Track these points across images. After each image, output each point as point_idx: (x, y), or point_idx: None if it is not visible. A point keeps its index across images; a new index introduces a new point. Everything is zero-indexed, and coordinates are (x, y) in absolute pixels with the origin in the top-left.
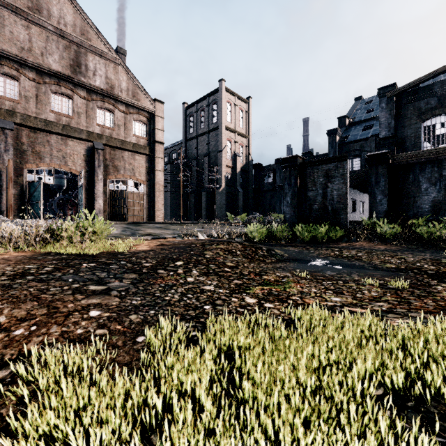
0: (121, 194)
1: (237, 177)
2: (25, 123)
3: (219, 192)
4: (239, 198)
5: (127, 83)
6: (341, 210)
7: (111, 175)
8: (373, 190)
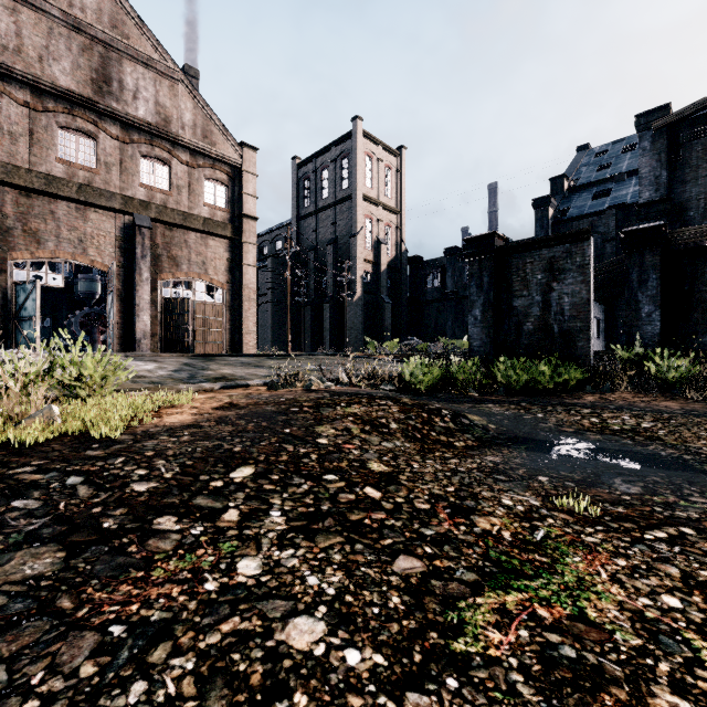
0: (183, 306)
1: (383, 278)
2: (10, 180)
3: (353, 304)
4: (385, 313)
5: (194, 114)
6: (579, 332)
7: (165, 273)
8: (634, 296)
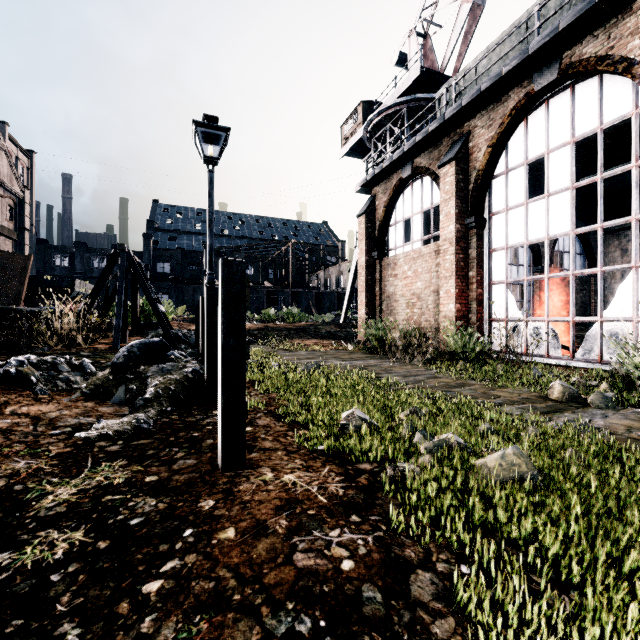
0: None
1: None
2: None
3: None
4: None
5: (7, 168)
6: None
7: None
8: None
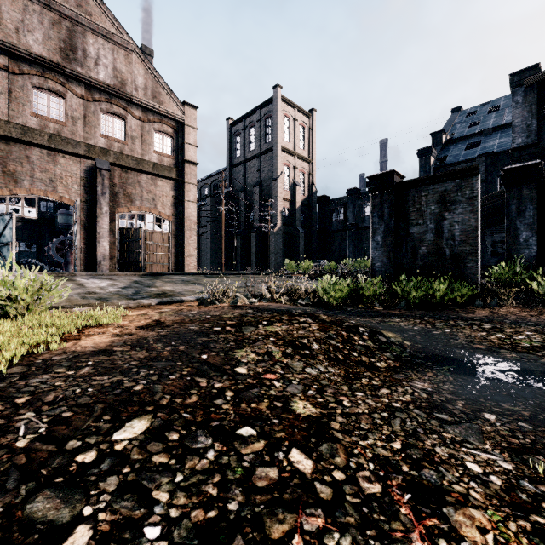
0: (136, 234)
1: (298, 213)
2: None
3: (274, 233)
4: (299, 240)
5: (145, 78)
6: (468, 254)
7: (121, 208)
8: (513, 224)
